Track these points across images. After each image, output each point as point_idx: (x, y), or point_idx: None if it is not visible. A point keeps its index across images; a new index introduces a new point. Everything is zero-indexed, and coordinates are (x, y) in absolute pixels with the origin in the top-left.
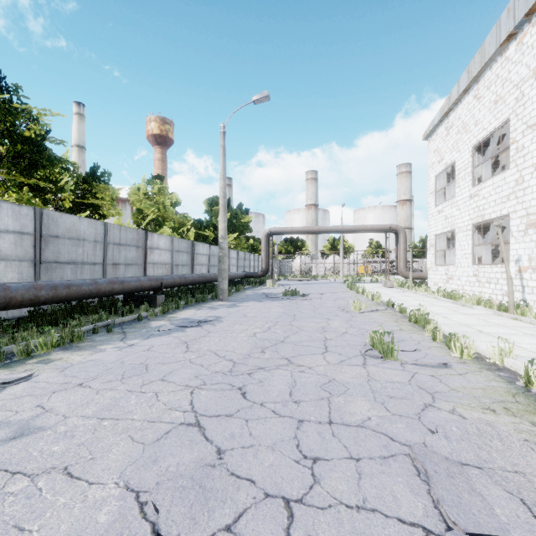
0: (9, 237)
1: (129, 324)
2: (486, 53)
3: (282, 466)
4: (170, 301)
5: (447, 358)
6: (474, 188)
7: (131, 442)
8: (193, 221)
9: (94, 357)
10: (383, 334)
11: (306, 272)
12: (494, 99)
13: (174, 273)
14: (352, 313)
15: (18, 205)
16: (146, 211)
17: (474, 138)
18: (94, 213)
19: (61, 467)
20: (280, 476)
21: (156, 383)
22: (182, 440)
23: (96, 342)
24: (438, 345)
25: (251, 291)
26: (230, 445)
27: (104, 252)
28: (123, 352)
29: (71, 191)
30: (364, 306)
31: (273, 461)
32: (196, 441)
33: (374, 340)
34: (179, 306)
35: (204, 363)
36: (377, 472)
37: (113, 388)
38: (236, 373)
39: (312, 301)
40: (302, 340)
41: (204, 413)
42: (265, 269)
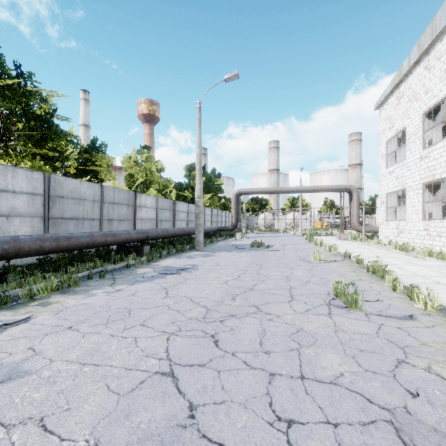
0: (23, 197)
1: (119, 271)
2: (437, 26)
3: (255, 428)
4: (155, 250)
5: (411, 309)
6: (424, 151)
7: (106, 392)
8: (174, 184)
9: (85, 300)
10: (347, 285)
11: (269, 226)
12: (445, 68)
13: (159, 227)
14: (312, 263)
15: (31, 171)
16: (136, 176)
17: (424, 105)
18: (93, 178)
19: (37, 418)
20: (253, 441)
21: (136, 328)
22: (156, 392)
23: (90, 286)
24: (399, 295)
25: (223, 243)
26: (202, 399)
27: (100, 210)
28: (111, 296)
29: (75, 160)
30: (323, 257)
31: (246, 421)
32: (169, 394)
33: (337, 290)
34: (162, 256)
35: (181, 308)
36: (358, 443)
37: (98, 332)
38: (209, 320)
39: (276, 252)
40: (269, 288)
41: (178, 361)
42: (234, 224)
